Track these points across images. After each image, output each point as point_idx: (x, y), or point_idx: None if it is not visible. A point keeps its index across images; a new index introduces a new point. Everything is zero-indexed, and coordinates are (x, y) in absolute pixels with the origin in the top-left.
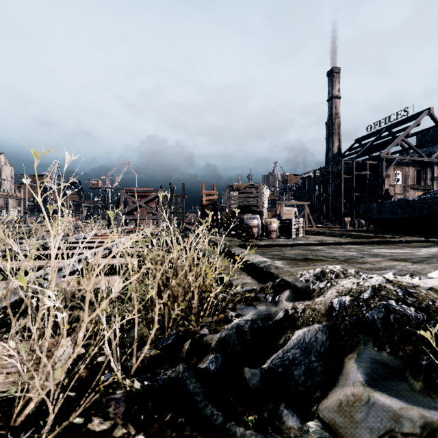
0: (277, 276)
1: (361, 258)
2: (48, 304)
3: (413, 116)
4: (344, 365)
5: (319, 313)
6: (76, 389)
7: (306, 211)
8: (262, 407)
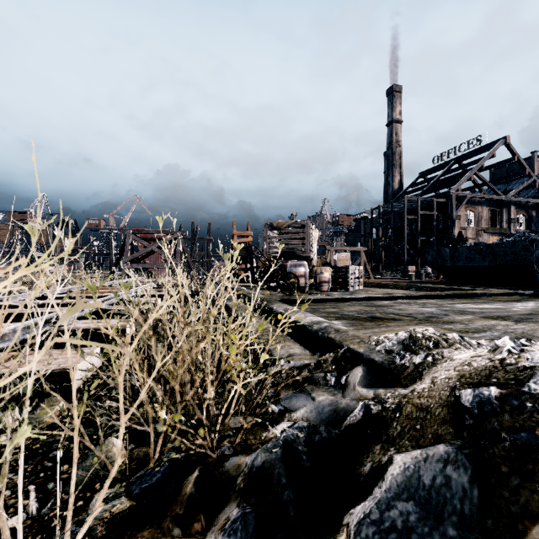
0: (340, 344)
1: (445, 316)
2: None
3: (486, 145)
4: None
5: (434, 417)
6: None
7: (363, 258)
8: None
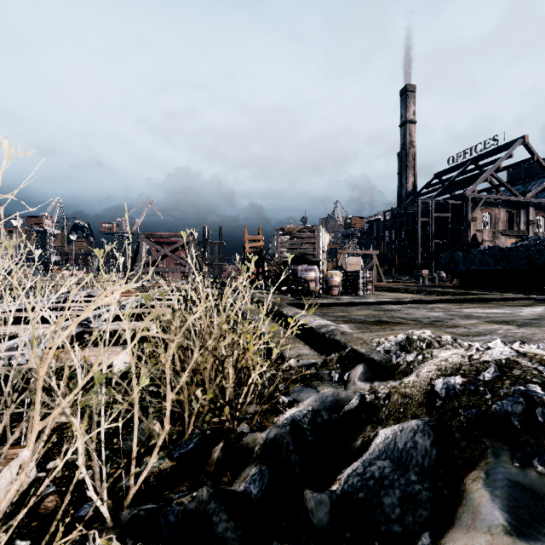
0: (345, 345)
1: (451, 320)
2: None
3: (504, 145)
4: (465, 490)
5: (414, 402)
6: (34, 534)
7: (375, 262)
8: None
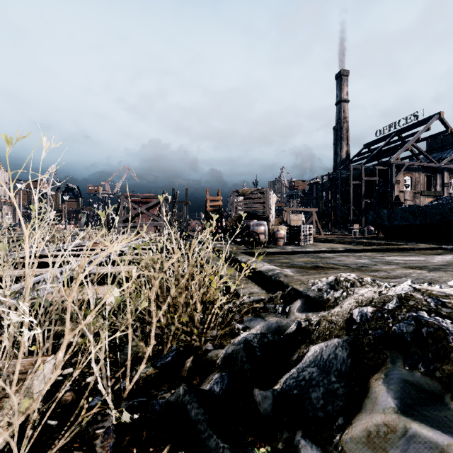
0: (287, 285)
1: (374, 266)
2: (14, 319)
3: (423, 120)
4: (370, 386)
5: (337, 326)
6: (59, 417)
7: (314, 218)
8: (275, 436)
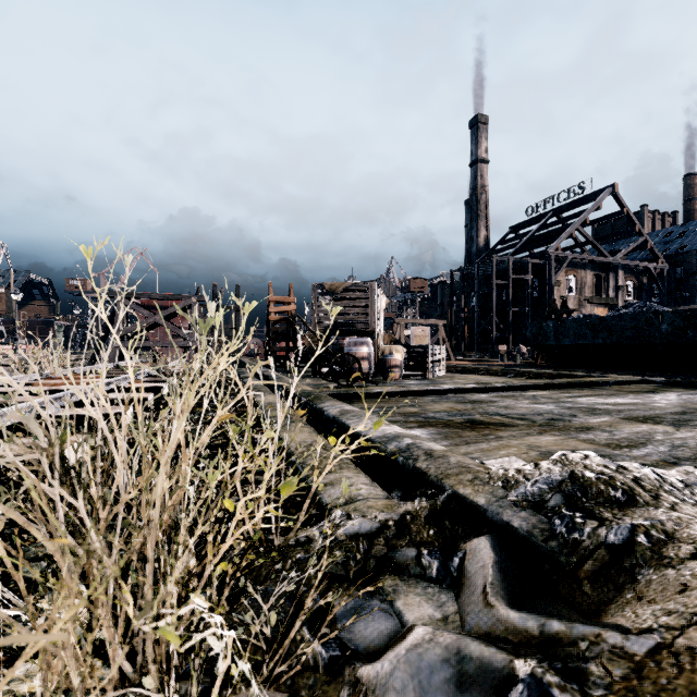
0: (439, 484)
1: (573, 417)
2: None
3: (590, 194)
4: None
5: None
6: None
7: (441, 334)
8: None
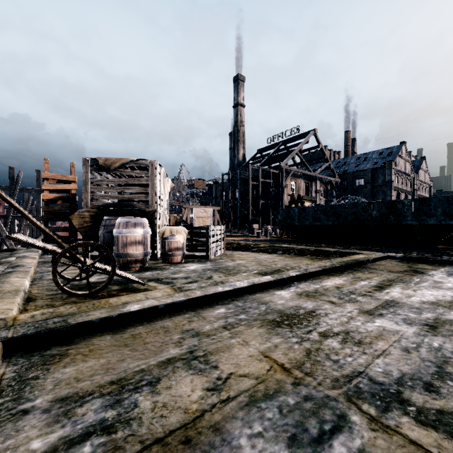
0: None
1: None
2: None
3: (303, 134)
4: None
5: None
6: None
7: (216, 217)
8: None
